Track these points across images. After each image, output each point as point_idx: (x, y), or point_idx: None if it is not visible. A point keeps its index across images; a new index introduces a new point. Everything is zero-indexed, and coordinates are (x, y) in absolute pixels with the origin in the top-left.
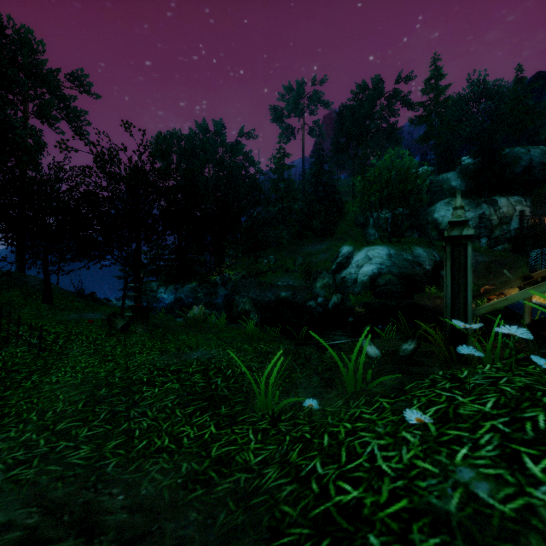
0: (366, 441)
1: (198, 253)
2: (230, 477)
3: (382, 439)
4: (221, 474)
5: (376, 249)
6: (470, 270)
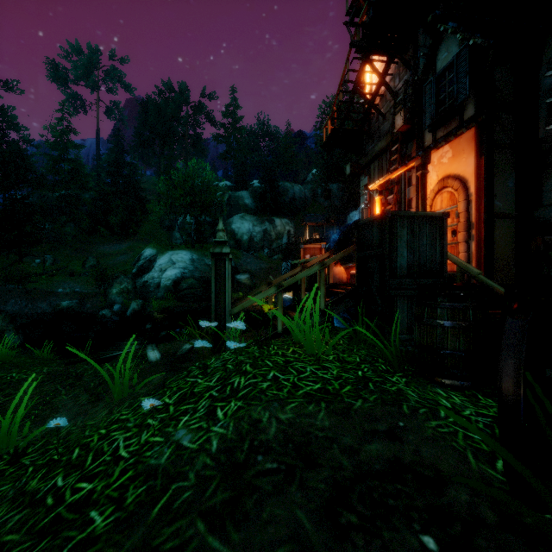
0: (115, 439)
1: None
2: None
3: (130, 432)
4: None
5: (180, 253)
6: (228, 280)
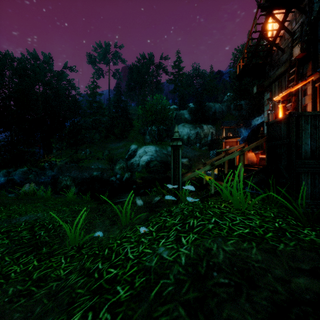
0: (125, 247)
1: (28, 147)
2: (46, 286)
3: (132, 244)
4: (39, 287)
5: (149, 147)
6: (180, 161)
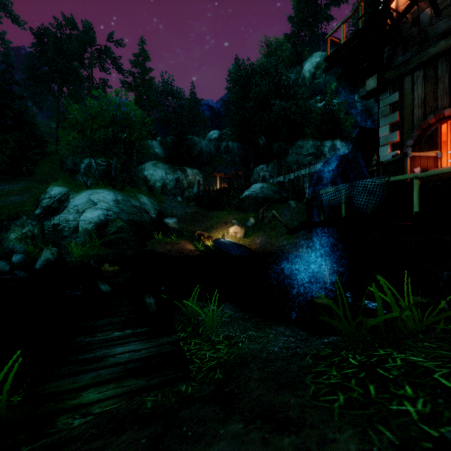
0: None
1: None
2: None
3: None
4: None
5: (101, 193)
6: None
